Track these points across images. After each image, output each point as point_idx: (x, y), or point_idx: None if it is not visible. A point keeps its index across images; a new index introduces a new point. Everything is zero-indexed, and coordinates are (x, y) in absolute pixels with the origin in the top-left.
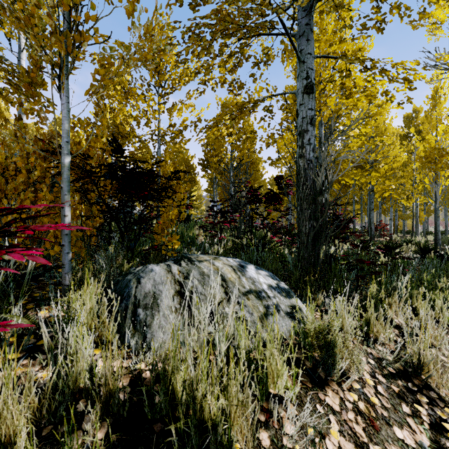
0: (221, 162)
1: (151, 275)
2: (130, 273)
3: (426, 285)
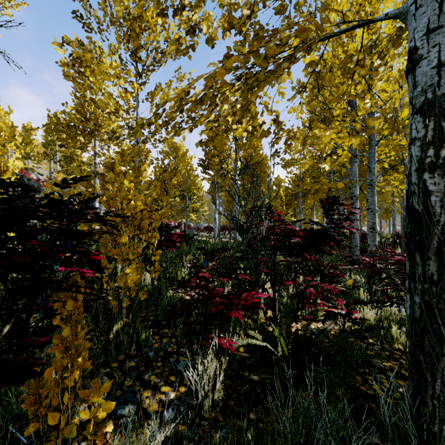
0: (223, 162)
1: None
2: None
3: None
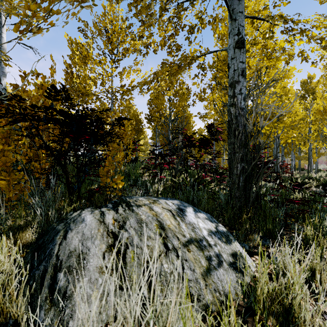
0: (162, 116)
1: (80, 227)
2: (65, 220)
3: None
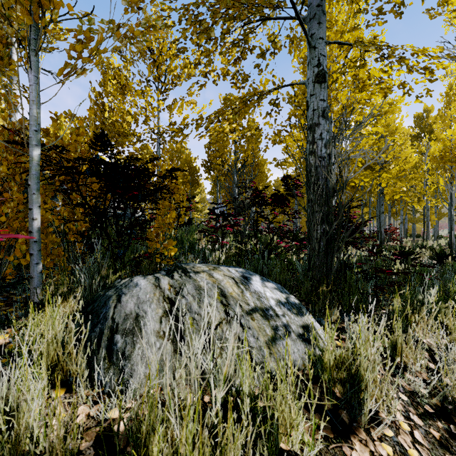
0: (225, 163)
1: (135, 291)
2: (114, 287)
3: (453, 297)
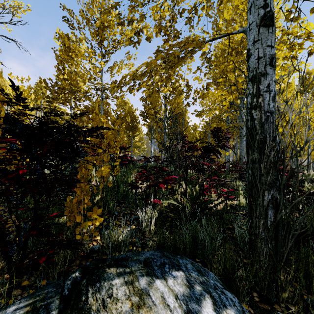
0: (157, 113)
1: None
2: None
3: None
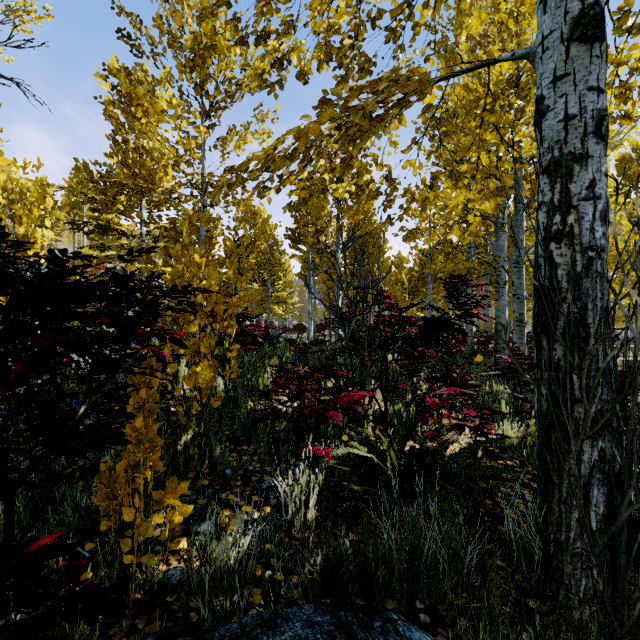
0: (321, 234)
1: None
2: None
3: None
